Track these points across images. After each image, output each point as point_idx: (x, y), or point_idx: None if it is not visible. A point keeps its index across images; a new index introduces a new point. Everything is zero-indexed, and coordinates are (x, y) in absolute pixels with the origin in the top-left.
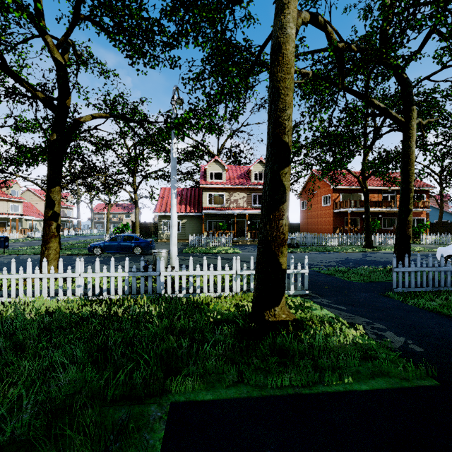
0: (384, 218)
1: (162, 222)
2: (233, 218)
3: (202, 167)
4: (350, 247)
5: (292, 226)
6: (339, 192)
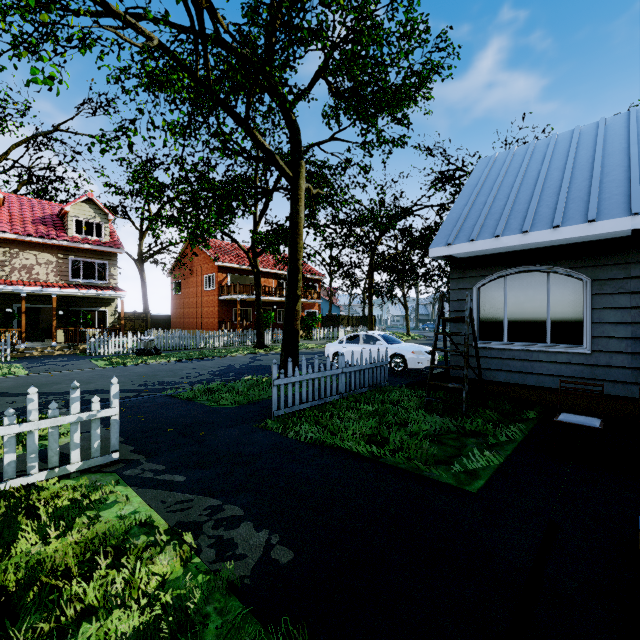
0: (279, 310)
1: None
2: (20, 303)
3: None
4: (238, 348)
5: (159, 319)
6: (227, 272)
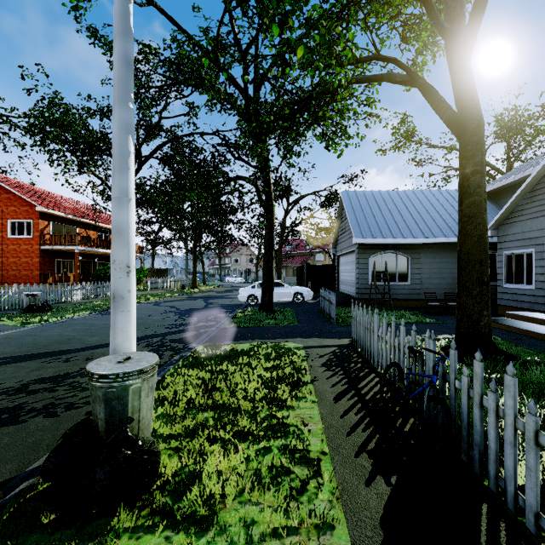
0: (100, 262)
1: None
2: None
3: None
4: None
5: None
6: (49, 219)
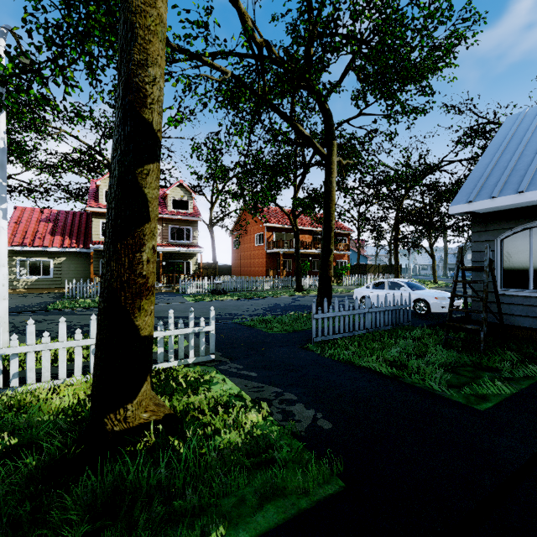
0: (314, 260)
1: (15, 261)
2: None
3: (93, 183)
4: (282, 291)
5: (223, 268)
6: (272, 230)
